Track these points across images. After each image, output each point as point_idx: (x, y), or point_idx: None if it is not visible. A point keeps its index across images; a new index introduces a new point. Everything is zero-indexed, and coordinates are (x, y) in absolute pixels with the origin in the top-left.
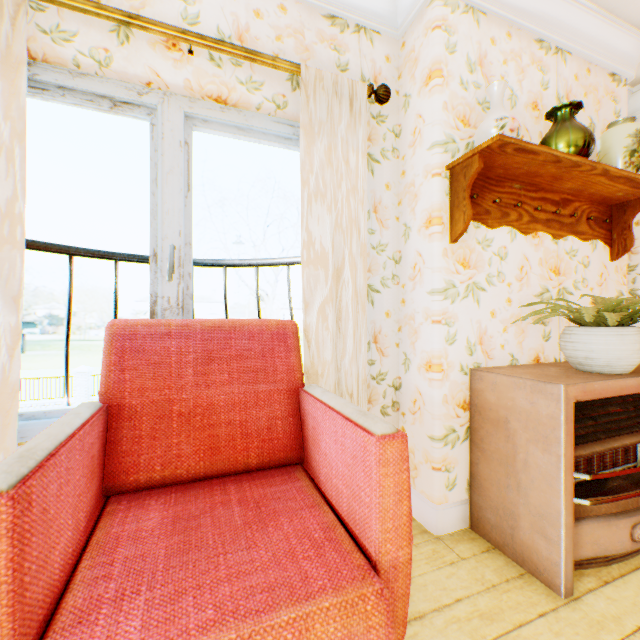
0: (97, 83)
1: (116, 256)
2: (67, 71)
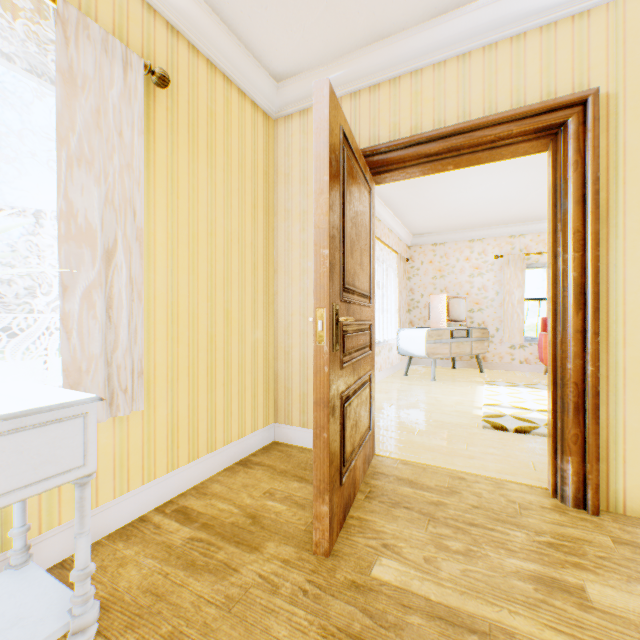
0: (533, 265)
1: (527, 299)
2: (527, 264)
